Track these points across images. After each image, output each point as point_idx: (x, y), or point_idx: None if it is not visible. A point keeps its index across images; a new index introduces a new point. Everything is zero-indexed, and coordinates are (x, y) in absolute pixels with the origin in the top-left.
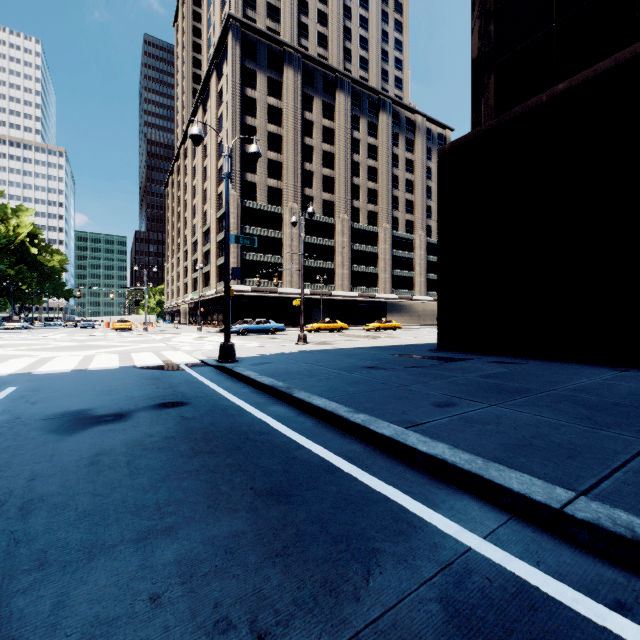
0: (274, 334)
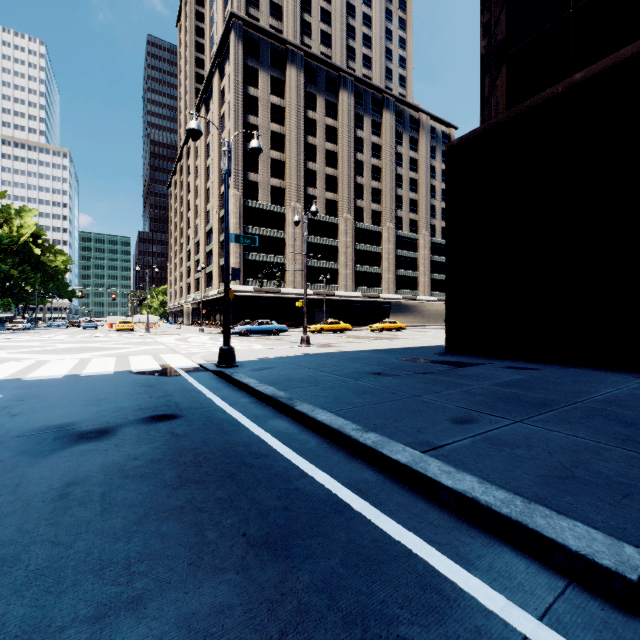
0: (277, 335)
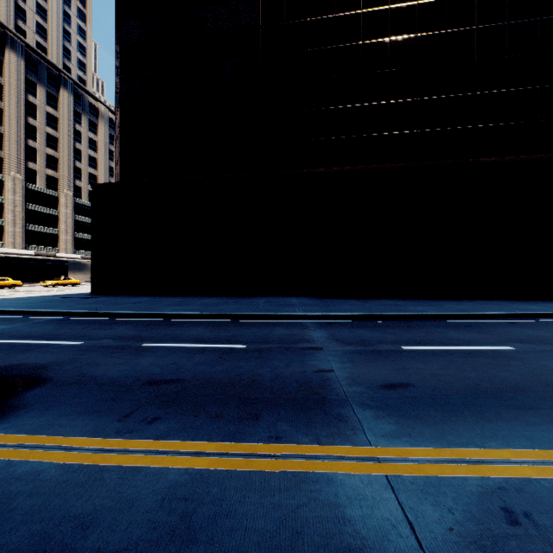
0: None
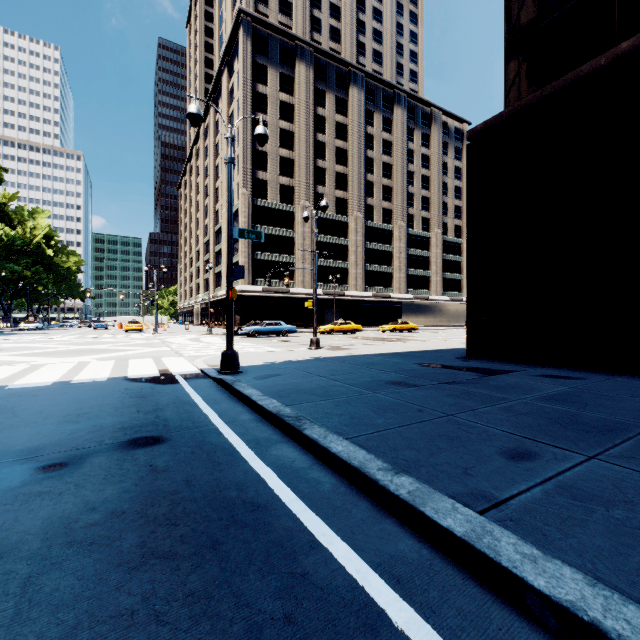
0: (285, 336)
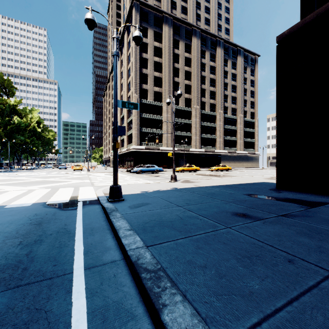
0: (157, 173)
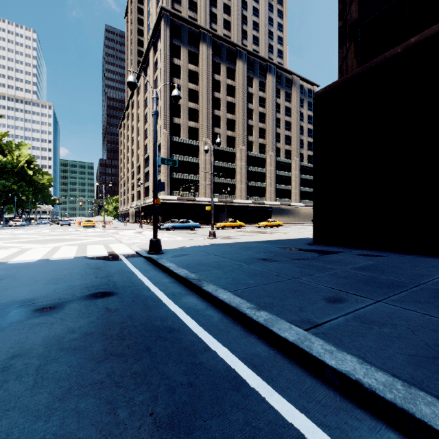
0: (193, 230)
